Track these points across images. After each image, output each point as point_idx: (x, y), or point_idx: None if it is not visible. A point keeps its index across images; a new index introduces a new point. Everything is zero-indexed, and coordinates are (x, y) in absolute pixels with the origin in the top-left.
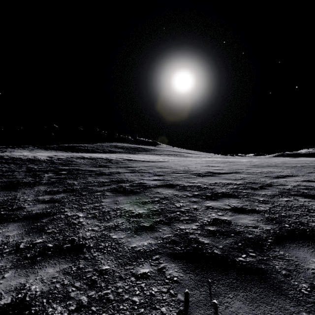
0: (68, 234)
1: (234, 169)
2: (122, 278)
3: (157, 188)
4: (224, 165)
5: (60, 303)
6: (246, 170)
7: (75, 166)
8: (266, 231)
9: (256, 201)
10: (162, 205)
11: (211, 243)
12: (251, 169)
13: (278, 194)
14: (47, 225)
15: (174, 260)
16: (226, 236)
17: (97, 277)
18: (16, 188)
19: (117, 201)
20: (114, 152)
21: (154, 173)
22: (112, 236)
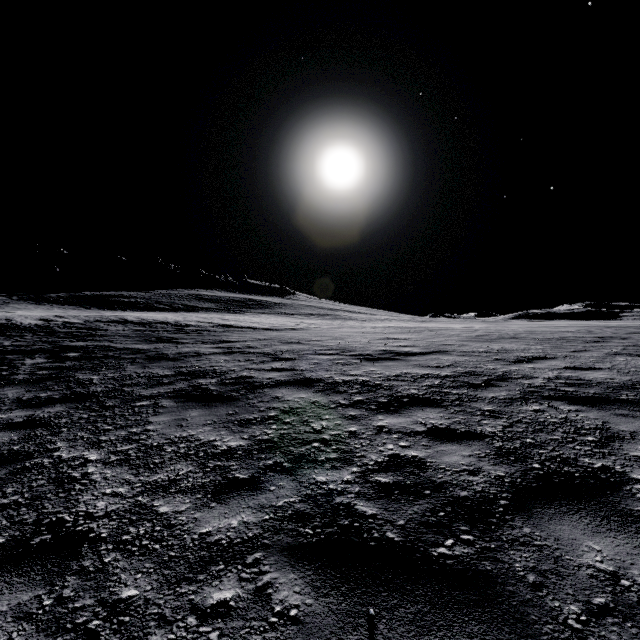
0: (52, 508)
1: (436, 344)
2: (166, 621)
3: (277, 389)
4: (417, 337)
5: None
6: (460, 347)
7: (102, 339)
8: (495, 480)
9: (477, 412)
10: (282, 428)
11: (381, 514)
12: (470, 344)
13: (520, 397)
14: (4, 486)
15: (296, 563)
16: (414, 496)
17: (101, 623)
18: None
19: (184, 420)
20: (195, 310)
21: (275, 355)
22: (159, 507)
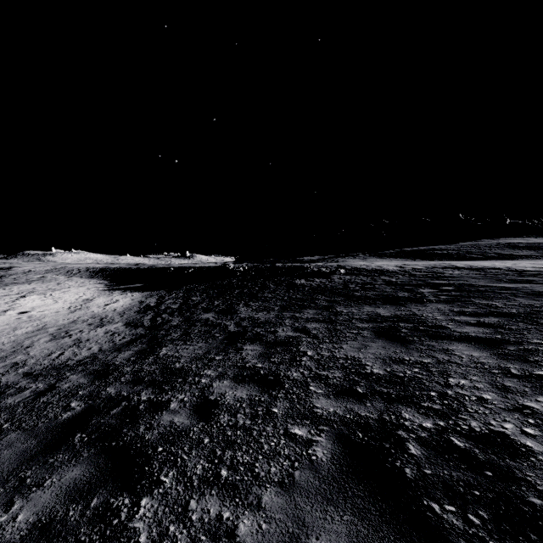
0: None
1: None
2: None
3: None
4: None
5: None
6: None
7: (455, 279)
8: None
9: None
10: None
11: None
12: None
13: None
14: (528, 356)
15: None
16: None
17: None
18: (400, 303)
19: None
20: (512, 258)
21: None
22: None
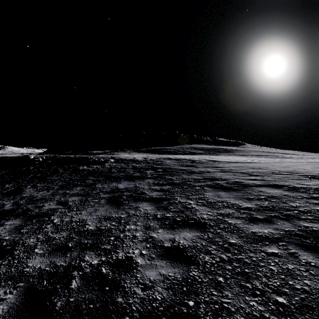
0: (188, 214)
1: None
2: (252, 251)
3: (259, 187)
4: None
5: (206, 255)
6: None
7: (166, 165)
8: None
9: None
10: (271, 203)
11: None
12: None
13: None
14: (169, 206)
15: (306, 250)
16: None
17: (228, 246)
18: (133, 180)
19: (219, 195)
20: (194, 154)
21: (249, 173)
22: (227, 220)
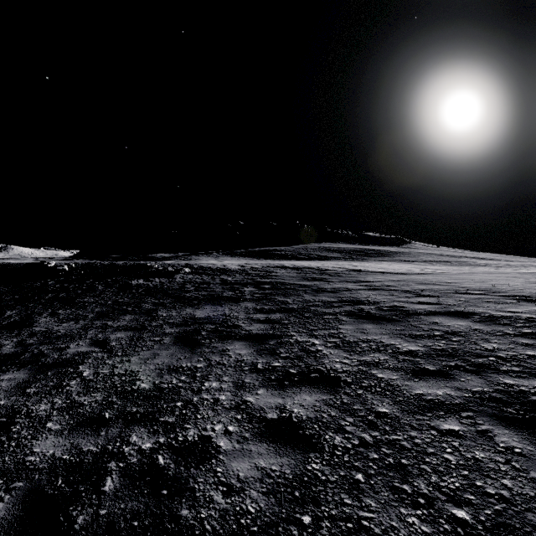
0: (310, 362)
1: None
2: (416, 428)
3: (432, 317)
4: None
5: (337, 433)
6: None
7: (277, 278)
8: None
9: None
10: (452, 344)
11: None
12: None
13: None
14: (278, 349)
15: (507, 425)
16: None
17: (374, 418)
18: (220, 303)
19: (364, 330)
20: (326, 259)
21: (416, 292)
22: (376, 374)
